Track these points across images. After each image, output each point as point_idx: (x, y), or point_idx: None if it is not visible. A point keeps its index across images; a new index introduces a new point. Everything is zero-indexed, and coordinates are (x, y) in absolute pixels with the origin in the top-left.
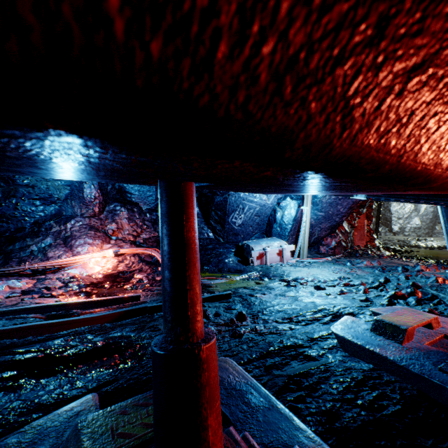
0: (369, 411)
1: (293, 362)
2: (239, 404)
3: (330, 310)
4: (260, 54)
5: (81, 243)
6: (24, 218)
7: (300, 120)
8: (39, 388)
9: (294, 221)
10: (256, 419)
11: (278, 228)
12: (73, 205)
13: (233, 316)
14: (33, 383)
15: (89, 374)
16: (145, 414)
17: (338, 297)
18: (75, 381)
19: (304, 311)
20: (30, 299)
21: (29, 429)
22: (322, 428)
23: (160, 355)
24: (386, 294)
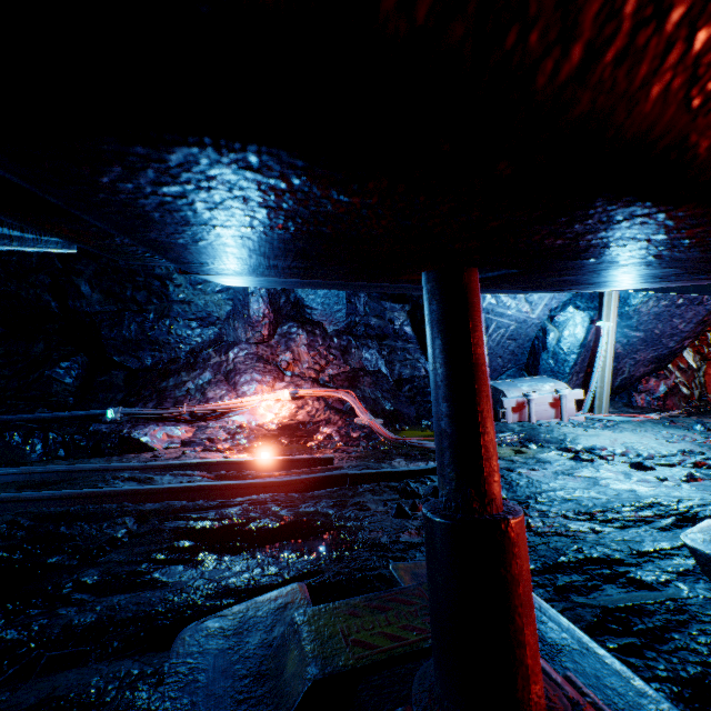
0: None
1: (608, 588)
2: None
3: (670, 507)
4: None
5: (247, 380)
6: (178, 346)
7: None
8: (224, 568)
9: (581, 348)
10: (560, 664)
11: (551, 360)
12: (236, 327)
13: None
14: (215, 559)
15: (282, 559)
16: (385, 620)
17: (684, 486)
18: (266, 565)
19: (617, 505)
20: (192, 452)
21: (229, 614)
22: (685, 707)
23: (445, 526)
24: None
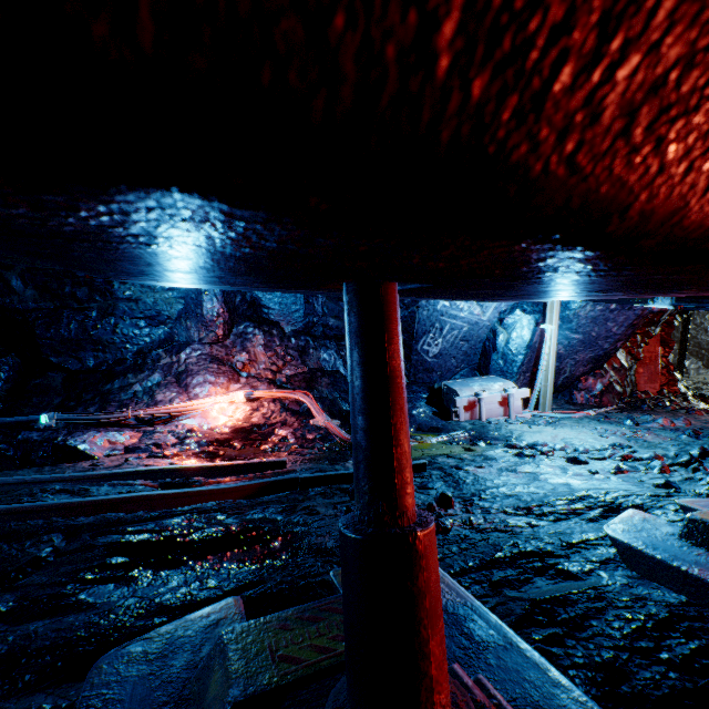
0: (685, 673)
1: (538, 580)
2: (454, 635)
3: (598, 499)
4: (612, 79)
5: (200, 382)
6: (124, 346)
7: (646, 172)
8: (159, 584)
9: (528, 349)
10: (485, 662)
11: (501, 361)
12: (188, 326)
13: (431, 500)
14: (150, 575)
15: (223, 570)
16: (316, 632)
17: (612, 478)
18: (205, 577)
19: (553, 498)
20: (136, 459)
21: (155, 636)
22: (597, 691)
23: (356, 541)
24: (704, 476)
